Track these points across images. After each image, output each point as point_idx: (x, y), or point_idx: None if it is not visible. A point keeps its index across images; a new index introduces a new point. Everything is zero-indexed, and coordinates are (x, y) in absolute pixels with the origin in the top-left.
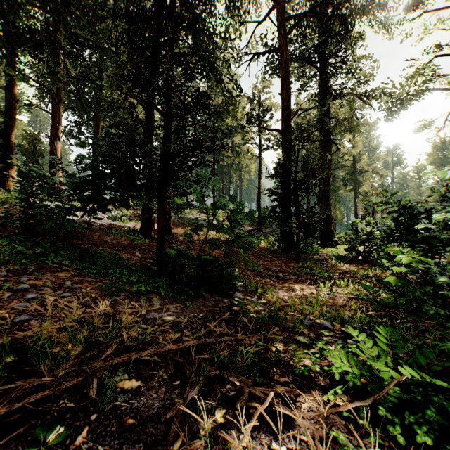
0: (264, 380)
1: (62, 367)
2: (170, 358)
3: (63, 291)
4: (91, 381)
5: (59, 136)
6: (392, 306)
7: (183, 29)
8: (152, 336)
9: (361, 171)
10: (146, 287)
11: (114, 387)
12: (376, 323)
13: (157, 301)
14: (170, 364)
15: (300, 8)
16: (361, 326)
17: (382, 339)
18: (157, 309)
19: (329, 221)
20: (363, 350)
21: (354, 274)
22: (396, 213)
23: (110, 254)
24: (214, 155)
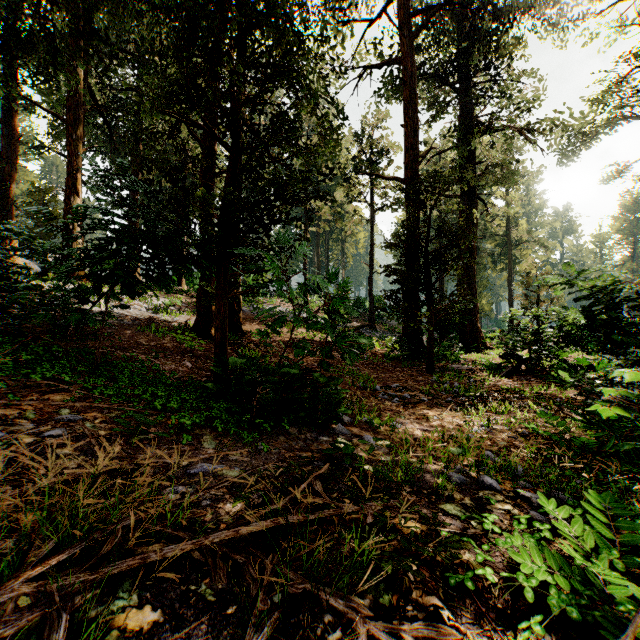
0: (392, 598)
1: (6, 586)
2: (222, 553)
3: (52, 426)
4: (56, 620)
5: (77, 188)
6: (592, 448)
7: (259, 24)
8: (192, 511)
9: (517, 242)
10: (192, 418)
11: (97, 637)
12: (568, 476)
13: (211, 441)
14: (221, 568)
15: (431, 3)
16: (549, 485)
17: (598, 516)
18: (209, 457)
19: (474, 313)
20: (564, 535)
21: (518, 393)
22: (589, 299)
23: (143, 364)
24: (306, 218)
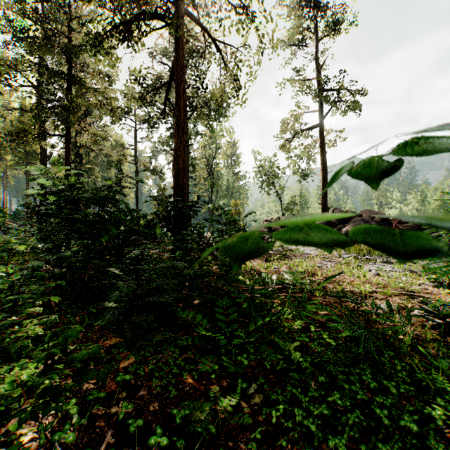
0: None
1: None
2: None
3: None
4: None
5: None
6: None
7: None
8: None
9: None
10: None
11: None
12: None
13: None
14: None
15: None
16: None
17: None
18: None
19: None
20: None
21: None
22: None
23: None
24: None
